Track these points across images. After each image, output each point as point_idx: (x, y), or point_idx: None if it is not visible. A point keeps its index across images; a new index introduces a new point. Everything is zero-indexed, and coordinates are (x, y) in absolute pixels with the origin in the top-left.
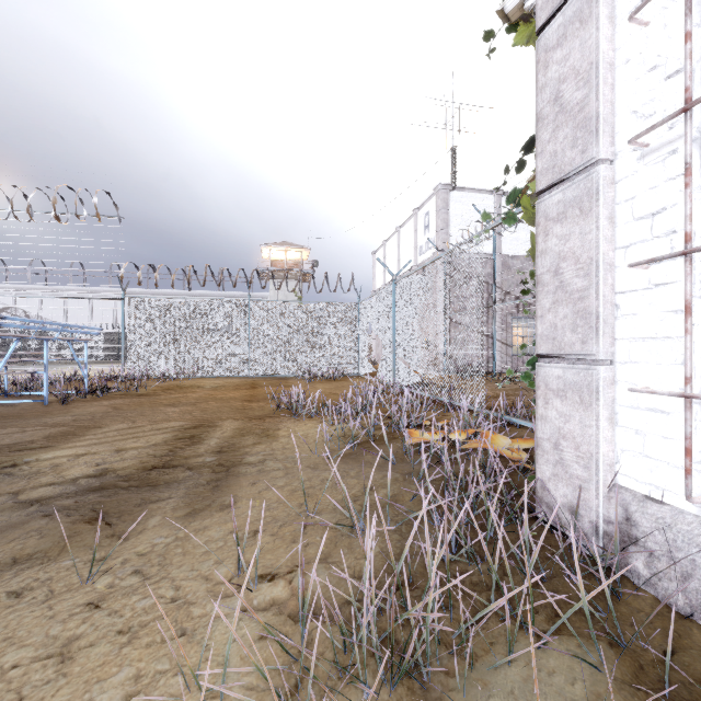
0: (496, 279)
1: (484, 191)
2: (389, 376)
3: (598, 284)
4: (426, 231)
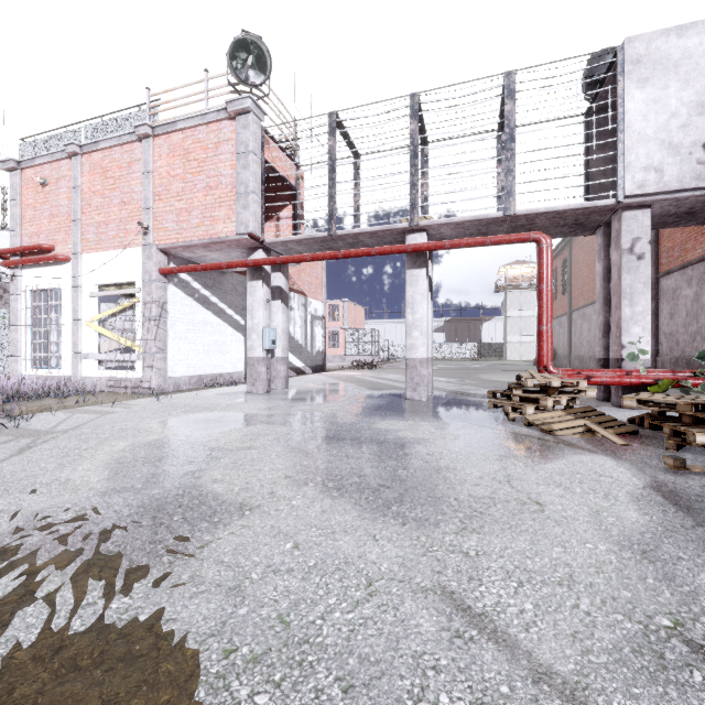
0: None
1: None
2: None
3: (19, 344)
4: None
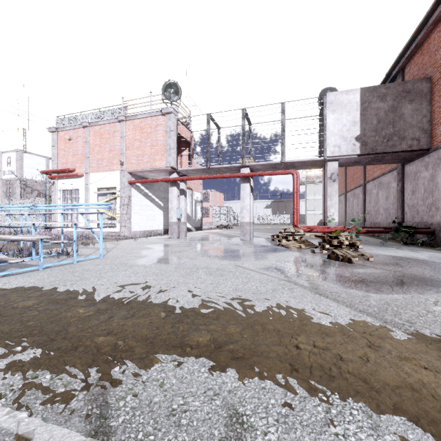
0: (47, 192)
1: (41, 156)
2: (6, 229)
3: (56, 216)
4: (9, 165)
